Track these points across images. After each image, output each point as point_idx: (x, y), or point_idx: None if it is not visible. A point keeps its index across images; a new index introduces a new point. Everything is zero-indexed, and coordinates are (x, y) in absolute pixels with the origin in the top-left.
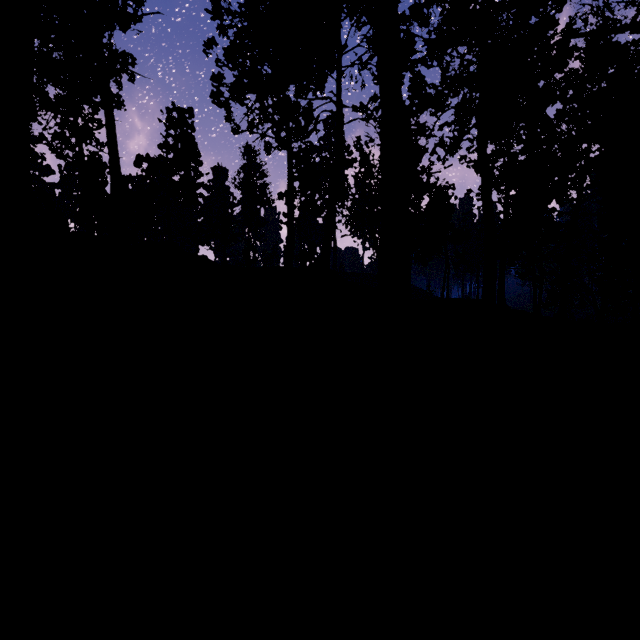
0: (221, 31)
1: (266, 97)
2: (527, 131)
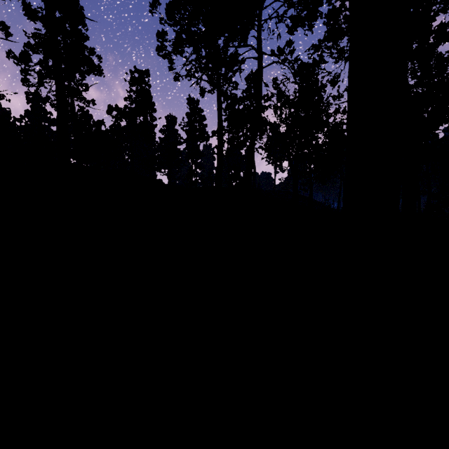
0: None
1: (200, 50)
2: (420, 67)
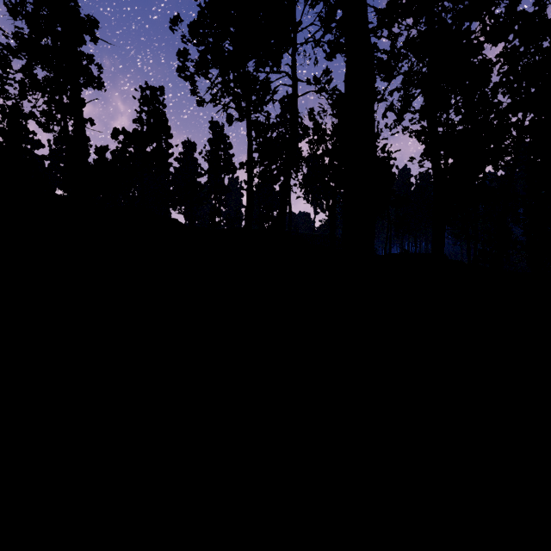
0: None
1: (228, 72)
2: (465, 103)
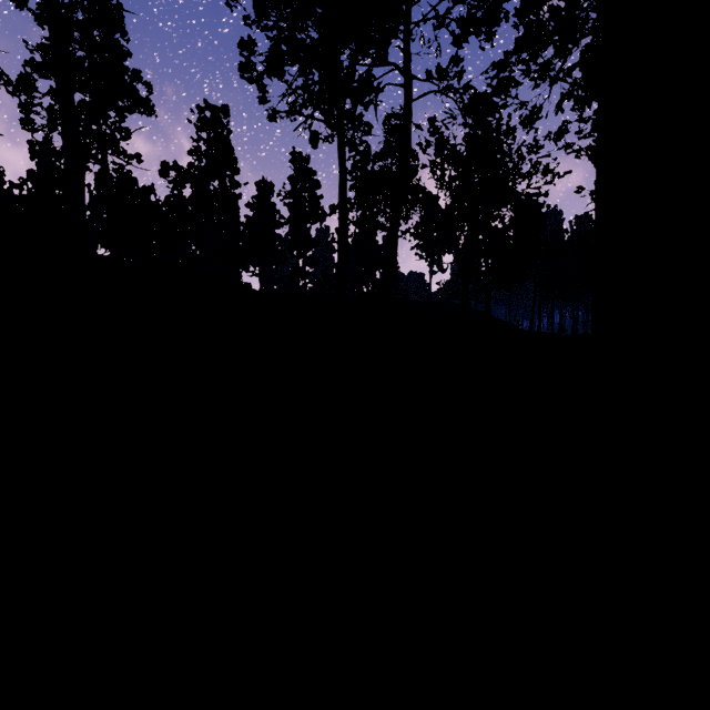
0: None
1: (311, 70)
2: None
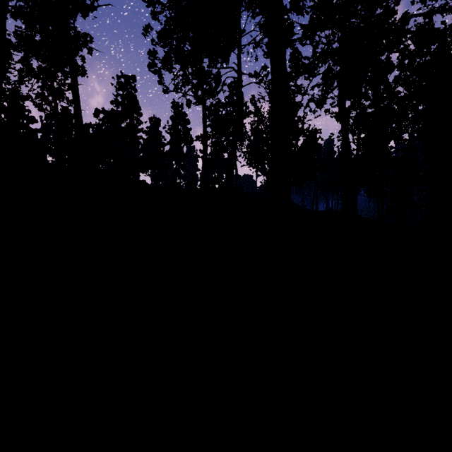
0: (154, 15)
1: (187, 67)
2: (373, 91)
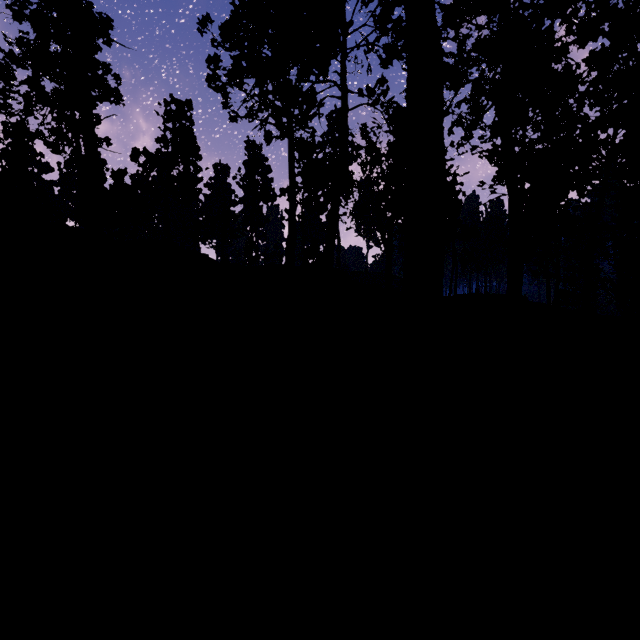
0: None
1: (266, 82)
2: (544, 118)
